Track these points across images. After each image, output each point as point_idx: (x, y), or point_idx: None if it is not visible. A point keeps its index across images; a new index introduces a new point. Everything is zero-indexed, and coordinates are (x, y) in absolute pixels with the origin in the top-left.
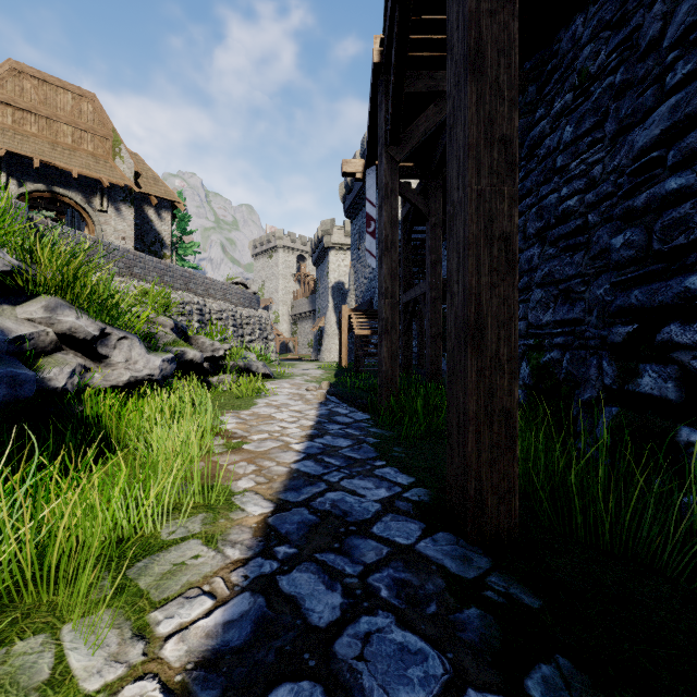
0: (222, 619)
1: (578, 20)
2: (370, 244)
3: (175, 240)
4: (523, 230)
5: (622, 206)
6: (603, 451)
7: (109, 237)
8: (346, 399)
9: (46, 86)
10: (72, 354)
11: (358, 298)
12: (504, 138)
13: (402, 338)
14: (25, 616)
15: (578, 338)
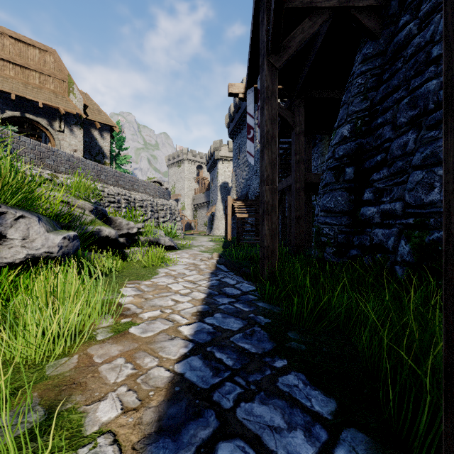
0: None
1: None
2: (250, 147)
3: (115, 154)
4: (391, 121)
5: None
6: None
7: (65, 150)
8: (232, 267)
9: (20, 43)
10: None
11: (238, 193)
12: None
13: None
14: None
15: None
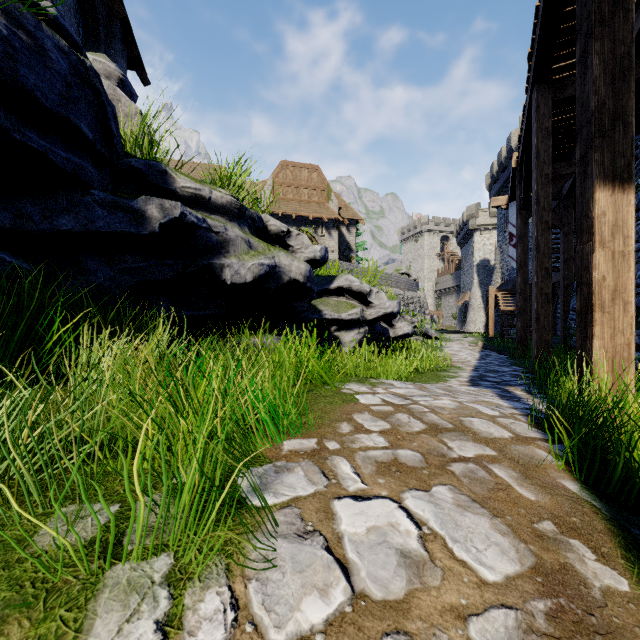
0: (472, 374)
1: None
2: (512, 253)
3: None
4: None
5: None
6: None
7: None
8: (495, 351)
9: (296, 170)
10: (383, 324)
11: (504, 276)
12: (546, 268)
13: None
14: (433, 371)
15: None
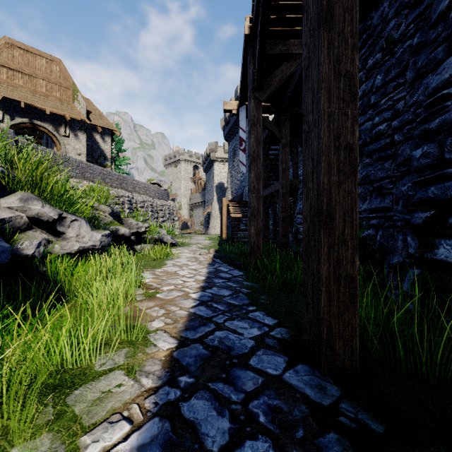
0: (137, 443)
1: (385, 3)
2: (242, 157)
3: (114, 155)
4: None
5: (420, 128)
6: (416, 303)
7: (70, 153)
8: (226, 260)
9: (28, 54)
10: (39, 231)
11: (233, 193)
12: (348, 74)
13: (262, 219)
14: None
15: (388, 220)
